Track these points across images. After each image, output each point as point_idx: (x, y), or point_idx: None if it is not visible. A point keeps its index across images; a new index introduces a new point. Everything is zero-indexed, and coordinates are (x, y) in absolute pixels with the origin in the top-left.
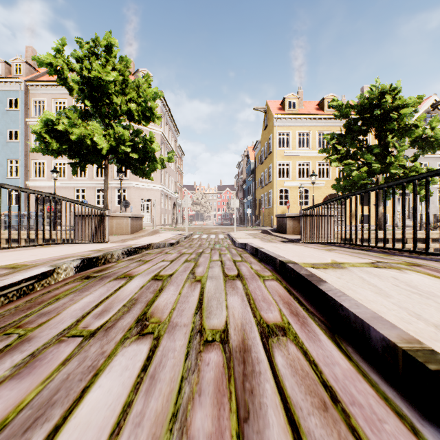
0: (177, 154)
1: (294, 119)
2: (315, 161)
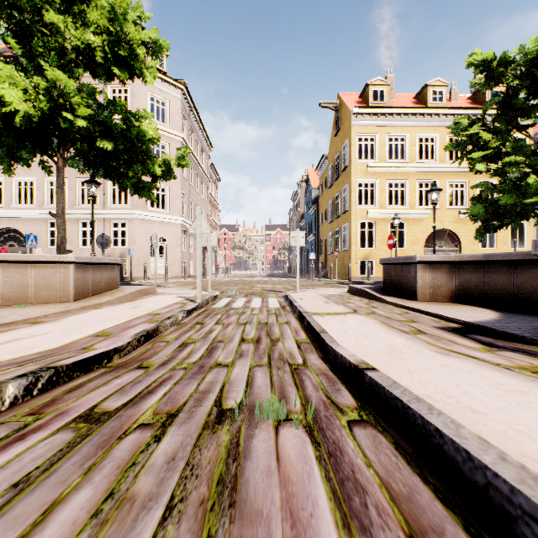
0: (210, 177)
1: (382, 116)
2: (414, 179)
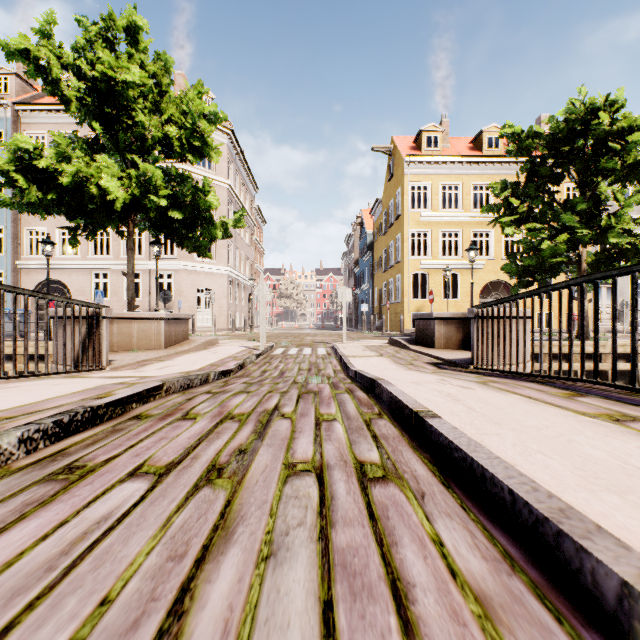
0: (255, 220)
1: (436, 164)
2: (468, 229)
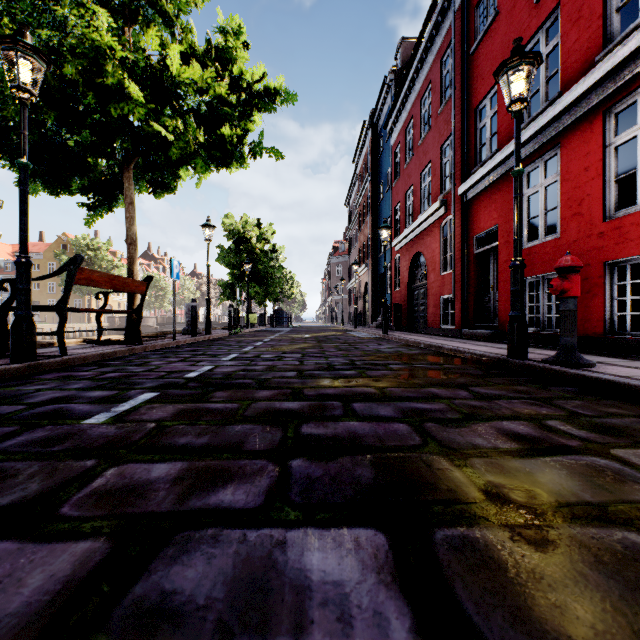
0: None
1: None
2: None
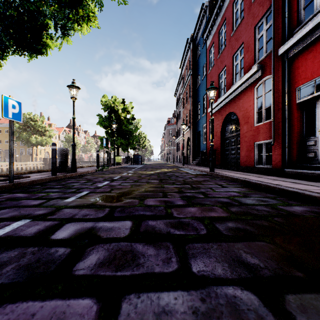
0: None
1: None
2: None
